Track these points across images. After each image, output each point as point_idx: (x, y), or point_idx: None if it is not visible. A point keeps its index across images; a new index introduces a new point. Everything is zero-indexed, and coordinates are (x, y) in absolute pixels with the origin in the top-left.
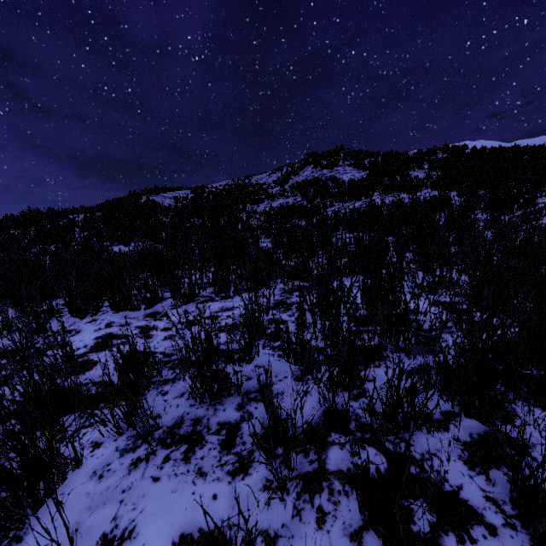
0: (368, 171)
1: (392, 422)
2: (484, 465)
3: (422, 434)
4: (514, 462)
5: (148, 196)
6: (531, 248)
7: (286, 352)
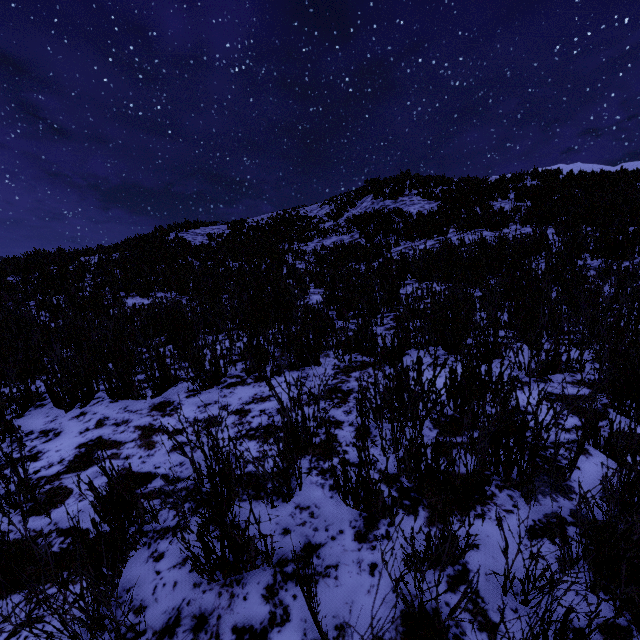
0: (440, 201)
1: None
2: None
3: None
4: None
5: (177, 233)
6: None
7: (341, 491)
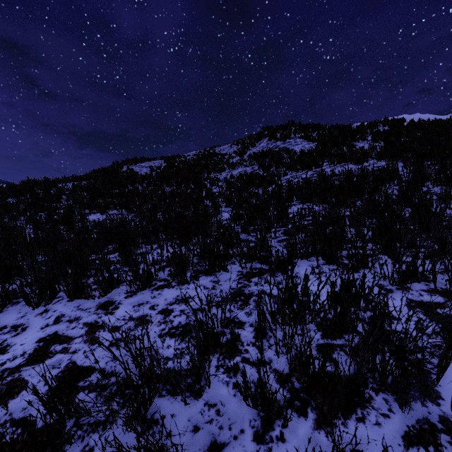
0: (316, 142)
1: None
2: None
3: None
4: None
5: (128, 166)
6: None
7: (242, 394)
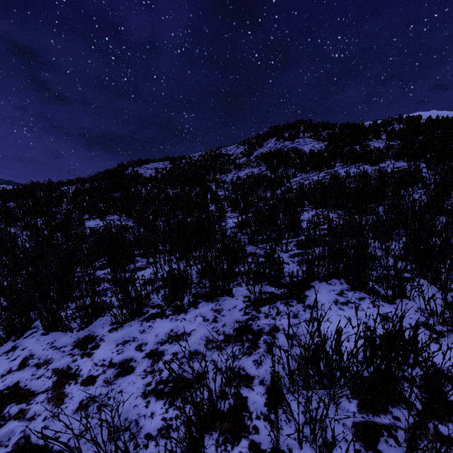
0: (326, 142)
1: None
2: None
3: None
4: None
5: (133, 168)
6: None
7: None
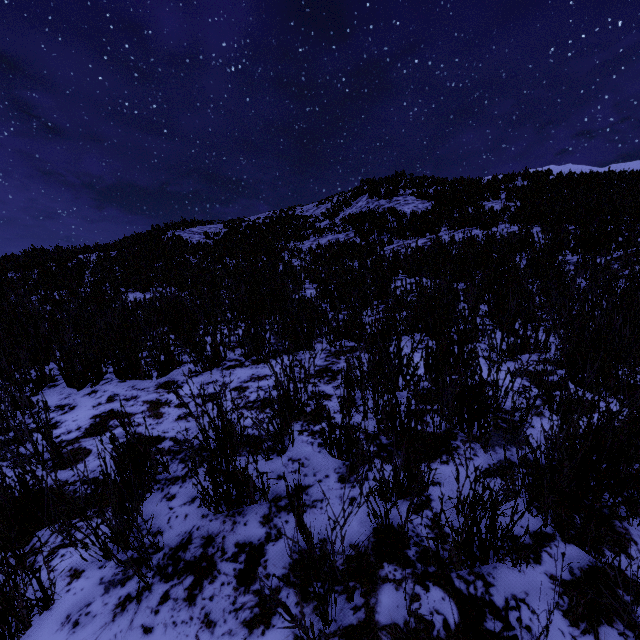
0: (433, 201)
1: (465, 553)
2: (591, 618)
3: (505, 568)
4: (638, 628)
5: (174, 231)
6: (637, 302)
7: (327, 443)
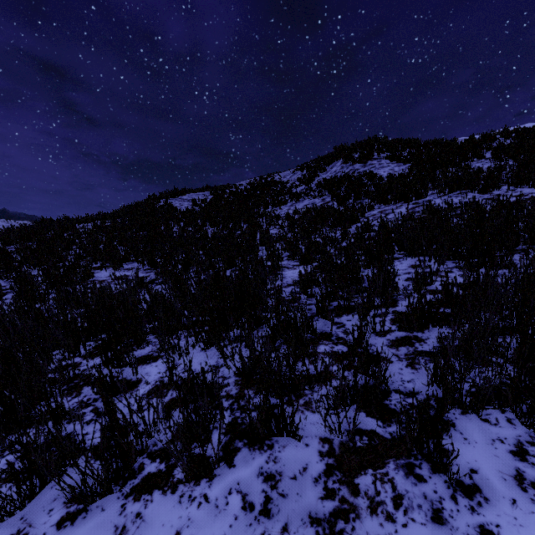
0: (409, 163)
1: None
2: None
3: None
4: None
5: (166, 199)
6: None
7: None
